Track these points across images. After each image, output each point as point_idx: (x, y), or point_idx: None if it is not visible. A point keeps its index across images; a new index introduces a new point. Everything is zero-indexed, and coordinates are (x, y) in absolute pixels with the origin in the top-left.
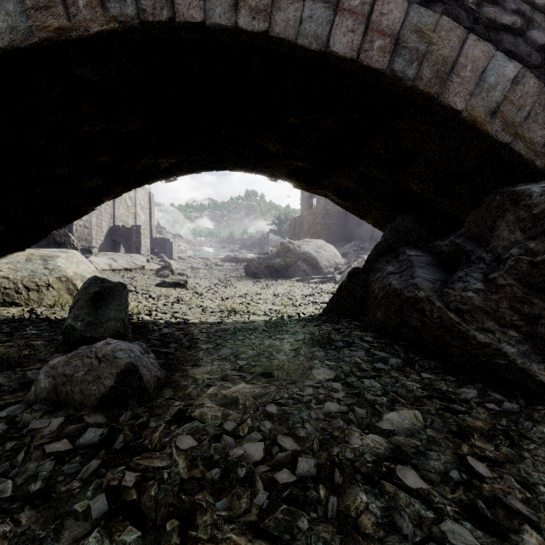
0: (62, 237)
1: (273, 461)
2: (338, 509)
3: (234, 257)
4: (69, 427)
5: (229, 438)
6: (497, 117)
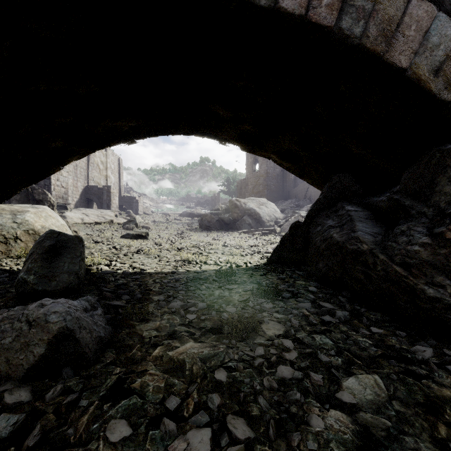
0: (40, 195)
1: None
2: None
3: (190, 213)
4: None
5: (170, 423)
6: (440, 76)
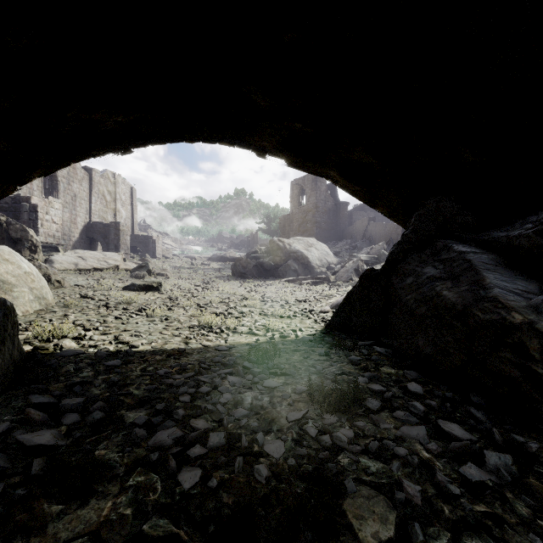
0: (18, 232)
1: None
2: None
3: (222, 256)
4: None
5: None
6: None
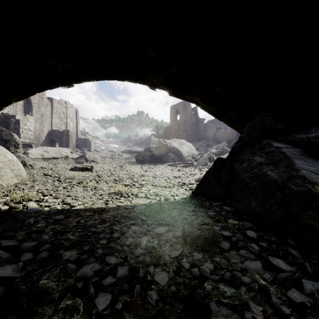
0: (7, 135)
1: None
2: None
3: (129, 150)
4: None
5: None
6: None
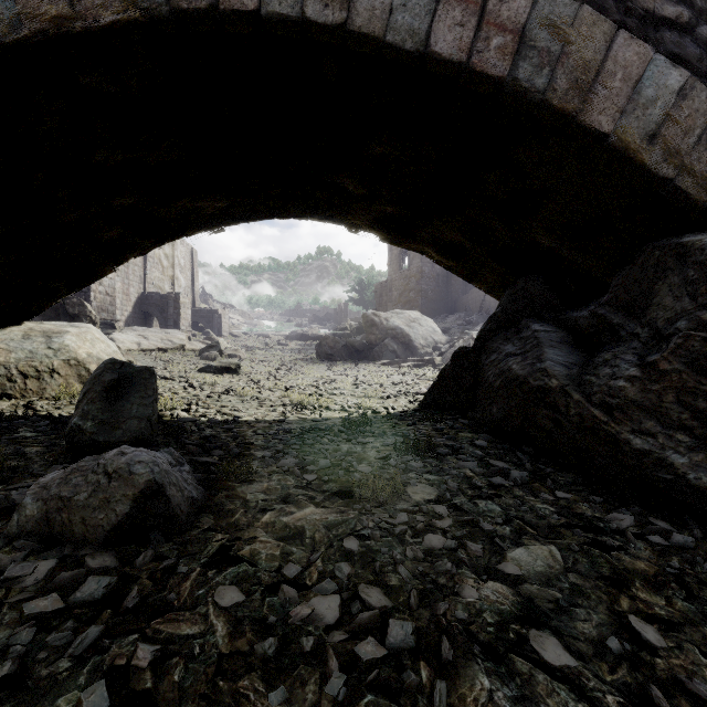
0: (76, 307)
1: (353, 624)
2: (448, 701)
3: (302, 334)
4: (62, 574)
5: (290, 590)
6: (657, 144)
